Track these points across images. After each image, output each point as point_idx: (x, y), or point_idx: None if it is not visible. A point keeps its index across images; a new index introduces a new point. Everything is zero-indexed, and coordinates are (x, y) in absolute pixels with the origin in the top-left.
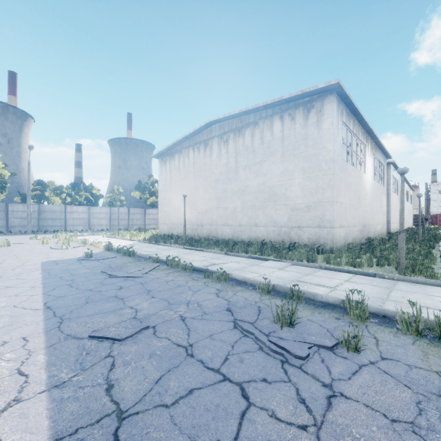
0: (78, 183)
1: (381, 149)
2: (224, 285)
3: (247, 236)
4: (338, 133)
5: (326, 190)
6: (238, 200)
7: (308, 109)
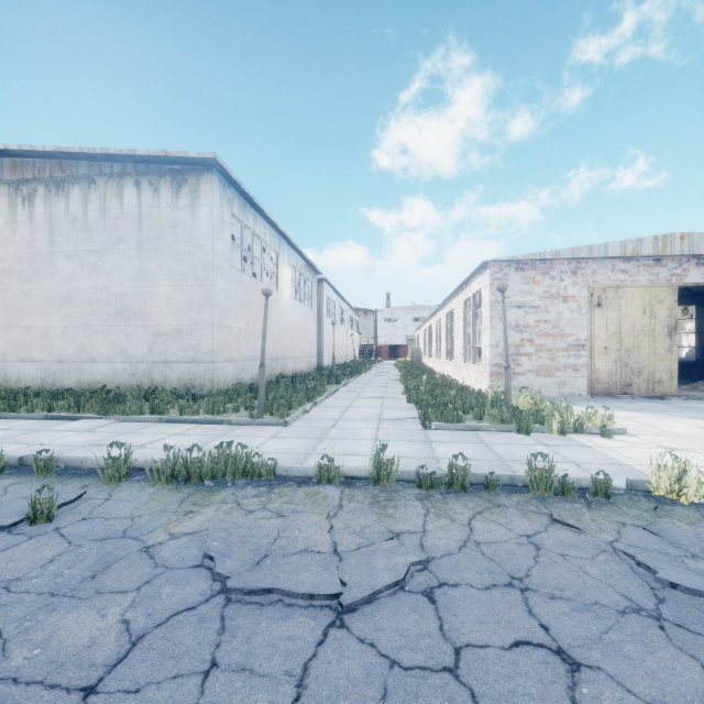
0: None
1: (306, 261)
2: None
3: (74, 380)
4: (224, 229)
5: (204, 308)
6: (56, 315)
7: (179, 182)
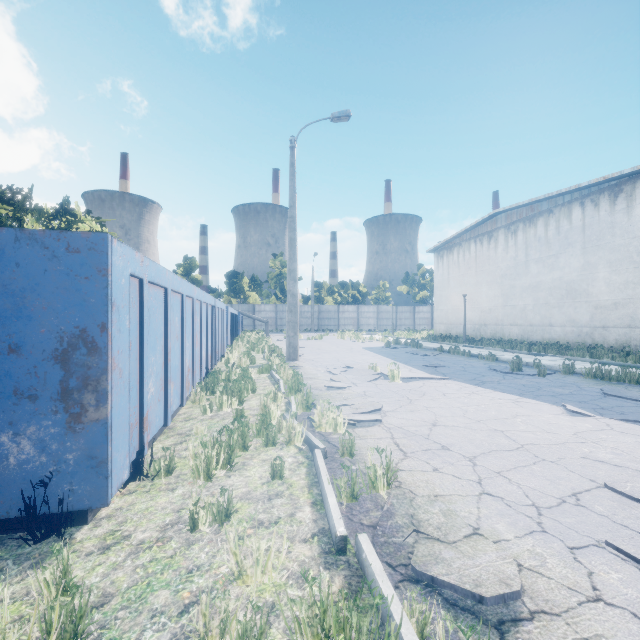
0: (346, 282)
1: None
2: (491, 362)
3: (539, 337)
4: None
5: (639, 285)
6: (529, 298)
7: (615, 193)
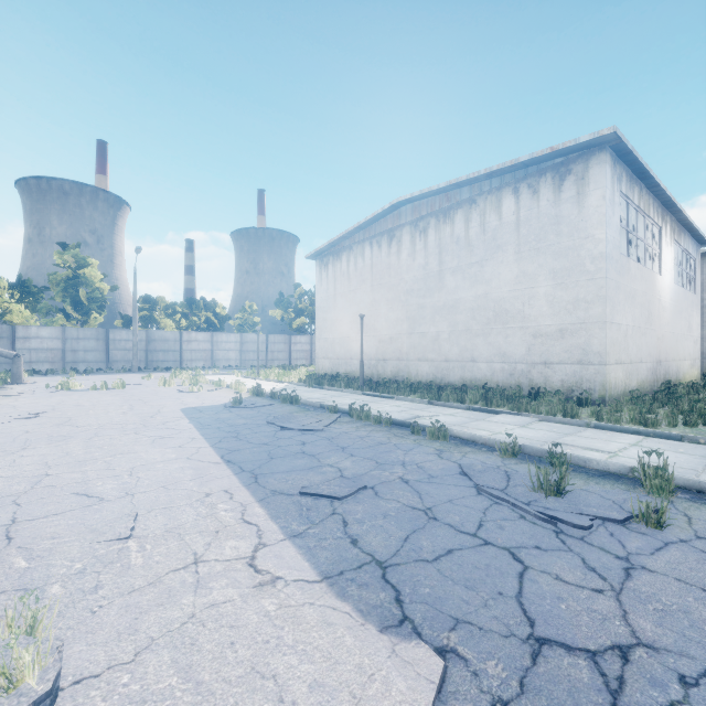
0: (196, 299)
1: (690, 232)
2: (444, 444)
3: (457, 376)
4: (614, 211)
5: (593, 304)
6: (444, 322)
7: (561, 175)
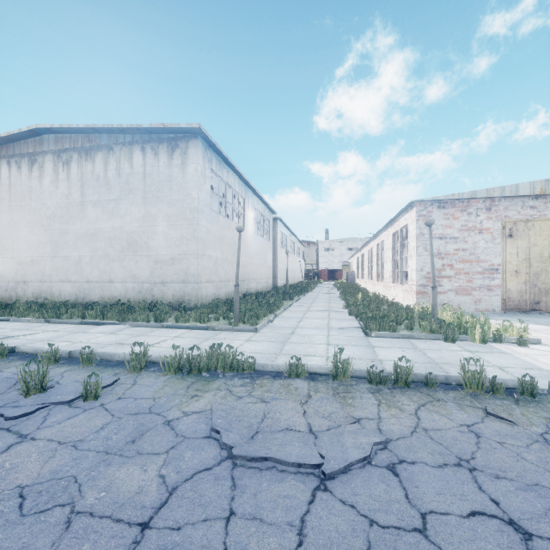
0: None
1: (265, 204)
2: None
3: (98, 295)
4: (205, 181)
5: (191, 242)
6: (86, 248)
7: (173, 147)
